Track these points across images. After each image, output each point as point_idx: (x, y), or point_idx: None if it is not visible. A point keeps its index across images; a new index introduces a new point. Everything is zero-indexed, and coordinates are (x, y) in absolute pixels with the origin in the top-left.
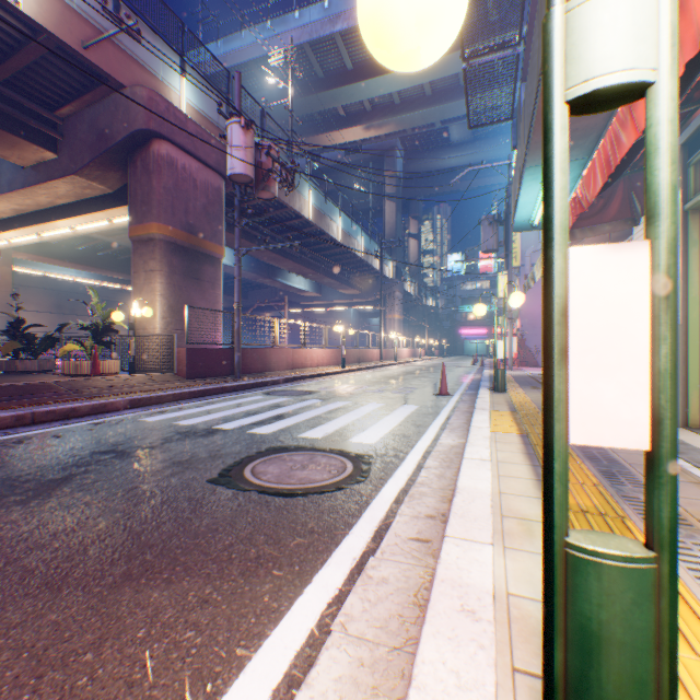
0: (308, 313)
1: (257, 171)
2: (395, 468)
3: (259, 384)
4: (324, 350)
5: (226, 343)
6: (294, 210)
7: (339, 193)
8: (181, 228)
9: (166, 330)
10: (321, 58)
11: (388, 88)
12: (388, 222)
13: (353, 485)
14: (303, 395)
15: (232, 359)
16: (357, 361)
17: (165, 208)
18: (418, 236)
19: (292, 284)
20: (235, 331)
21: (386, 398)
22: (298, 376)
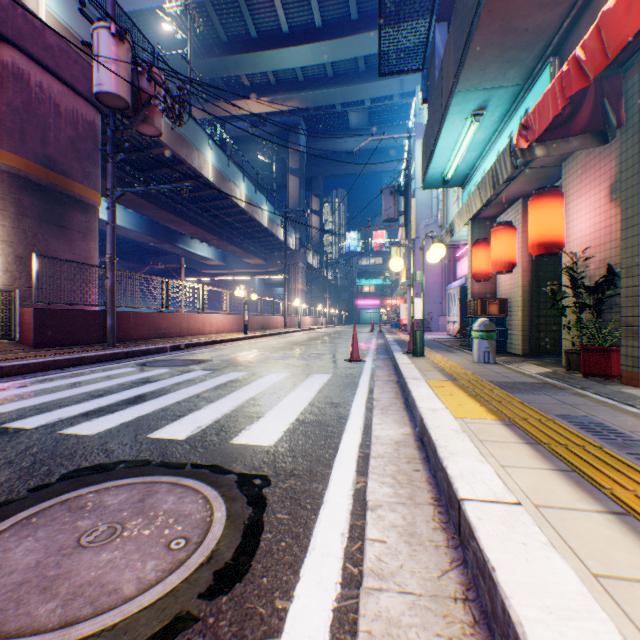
0: (214, 282)
1: (137, 98)
2: (313, 515)
3: (137, 353)
4: (225, 316)
5: (98, 305)
6: (193, 167)
7: (243, 158)
8: (35, 160)
9: (12, 287)
10: (224, 20)
11: (293, 62)
12: (292, 196)
13: (213, 605)
14: (189, 365)
15: (106, 323)
16: (261, 328)
17: (10, 131)
18: (320, 213)
19: (195, 251)
20: (108, 289)
21: (291, 366)
22: (190, 343)
